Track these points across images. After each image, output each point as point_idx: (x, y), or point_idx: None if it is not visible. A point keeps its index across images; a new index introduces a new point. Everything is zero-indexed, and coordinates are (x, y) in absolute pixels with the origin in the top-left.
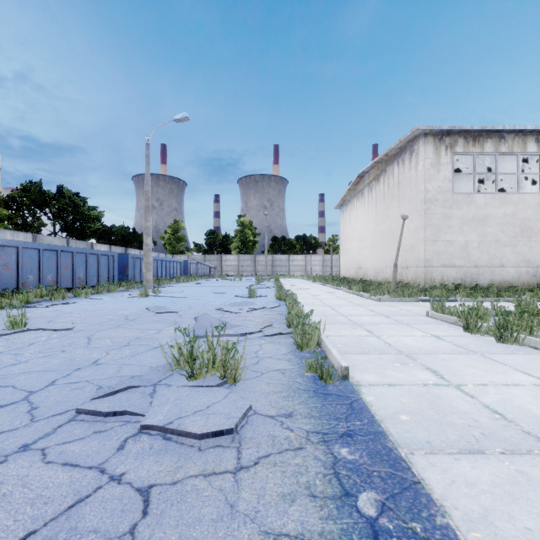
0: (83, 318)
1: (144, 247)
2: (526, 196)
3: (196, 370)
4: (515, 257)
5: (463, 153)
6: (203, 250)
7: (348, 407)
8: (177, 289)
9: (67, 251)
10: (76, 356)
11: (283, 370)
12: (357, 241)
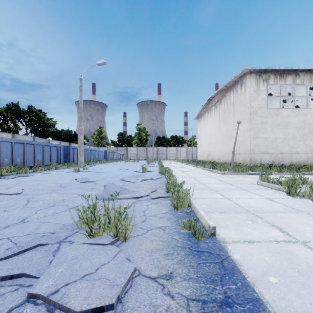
0: (31, 186)
1: (79, 141)
2: (312, 110)
3: (94, 230)
4: (305, 147)
5: (273, 84)
6: (116, 144)
7: (220, 266)
8: (99, 167)
9: (30, 144)
10: (11, 215)
11: (163, 228)
12: (207, 139)
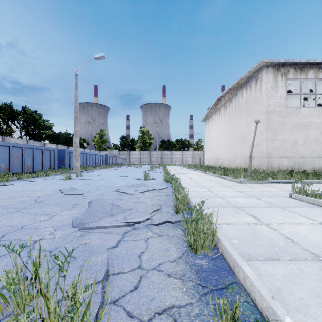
0: None
1: (74, 145)
2: None
3: None
4: None
5: (293, 79)
6: (118, 148)
7: None
8: (96, 173)
9: (18, 147)
10: None
11: (175, 314)
12: (216, 142)
